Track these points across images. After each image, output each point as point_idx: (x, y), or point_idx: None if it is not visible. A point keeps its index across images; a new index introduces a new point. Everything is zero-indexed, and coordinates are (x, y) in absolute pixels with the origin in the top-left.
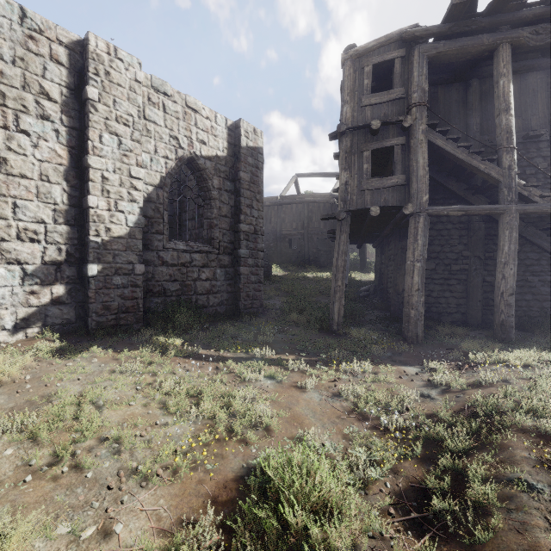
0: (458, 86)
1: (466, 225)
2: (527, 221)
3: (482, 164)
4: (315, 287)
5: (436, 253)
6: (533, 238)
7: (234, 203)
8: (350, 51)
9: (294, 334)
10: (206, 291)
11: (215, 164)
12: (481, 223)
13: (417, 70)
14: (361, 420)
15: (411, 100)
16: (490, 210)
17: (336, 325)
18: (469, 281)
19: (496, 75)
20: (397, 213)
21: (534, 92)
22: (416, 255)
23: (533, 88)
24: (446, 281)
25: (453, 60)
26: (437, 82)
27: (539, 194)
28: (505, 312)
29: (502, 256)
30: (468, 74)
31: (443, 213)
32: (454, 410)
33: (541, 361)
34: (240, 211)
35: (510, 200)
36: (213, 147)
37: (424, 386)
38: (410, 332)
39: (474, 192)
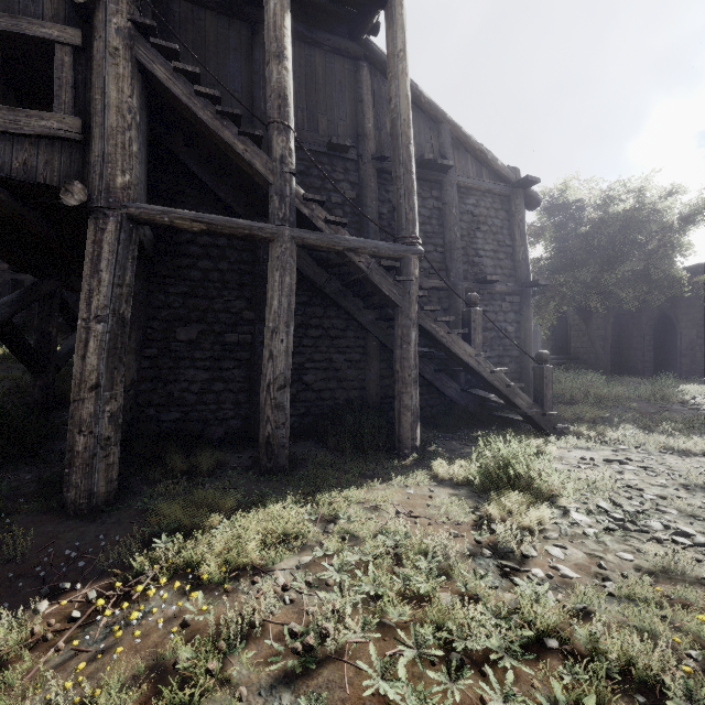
0: (240, 27)
1: (250, 266)
2: (331, 272)
3: (240, 142)
4: (11, 376)
5: (201, 312)
6: (338, 298)
7: None
8: None
9: None
10: None
11: None
12: None
13: None
14: None
15: None
16: (250, 230)
17: None
18: (253, 363)
19: None
20: None
21: (341, 86)
22: (94, 305)
23: (340, 79)
24: (217, 364)
25: None
26: (204, 0)
27: (325, 216)
28: (273, 421)
29: (270, 317)
30: (254, 13)
31: (163, 219)
32: None
33: (276, 539)
34: None
35: (282, 217)
36: None
37: None
38: (73, 490)
39: (258, 210)
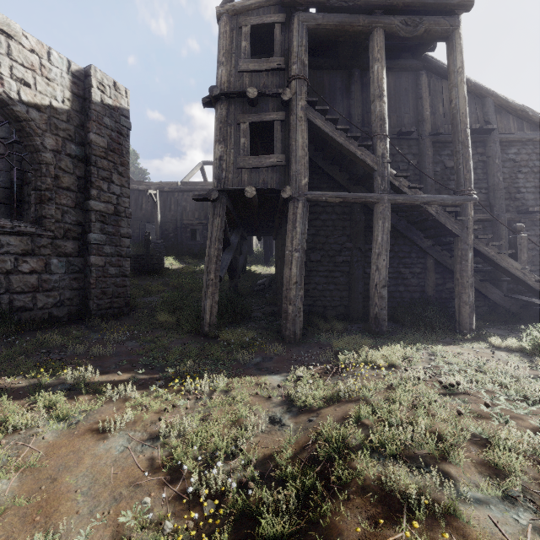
0: (342, 74)
1: (349, 216)
2: (400, 215)
3: (359, 150)
4: None
5: (322, 244)
6: (405, 232)
7: (84, 174)
8: (227, 4)
9: (150, 341)
10: (30, 288)
11: (48, 116)
12: (362, 215)
13: (297, 39)
14: (166, 484)
15: (290, 72)
16: (365, 198)
17: (207, 325)
18: (351, 274)
19: (371, 59)
20: (279, 197)
21: (406, 91)
22: (294, 244)
23: (405, 87)
24: (331, 274)
25: (333, 37)
26: (323, 66)
27: (408, 185)
28: (379, 305)
29: (376, 246)
30: (351, 63)
31: (322, 198)
32: (299, 444)
33: (405, 358)
34: (91, 184)
35: (383, 189)
36: (43, 93)
37: (279, 405)
38: (287, 331)
39: (356, 182)
